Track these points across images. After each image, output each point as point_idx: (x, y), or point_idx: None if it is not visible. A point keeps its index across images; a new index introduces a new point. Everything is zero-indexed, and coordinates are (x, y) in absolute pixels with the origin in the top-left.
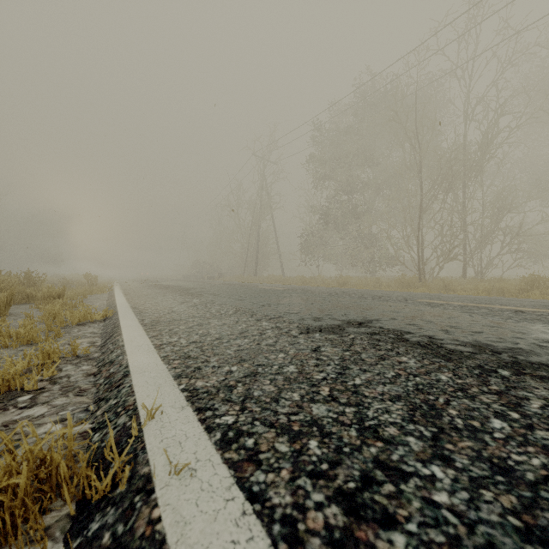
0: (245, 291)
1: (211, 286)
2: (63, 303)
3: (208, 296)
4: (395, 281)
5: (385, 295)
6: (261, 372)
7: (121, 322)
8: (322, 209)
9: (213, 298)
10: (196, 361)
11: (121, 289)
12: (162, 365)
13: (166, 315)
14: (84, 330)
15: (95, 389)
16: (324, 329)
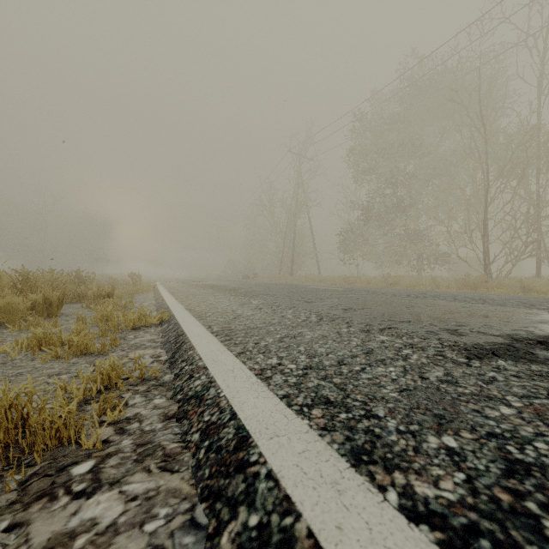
0: (301, 291)
1: (257, 286)
2: (113, 303)
3: (265, 297)
4: (457, 281)
5: (483, 298)
6: (530, 462)
7: (184, 328)
8: (364, 205)
9: (273, 300)
10: (350, 413)
11: (165, 288)
12: (297, 420)
13: (234, 320)
14: (141, 337)
15: (191, 457)
16: (498, 352)
